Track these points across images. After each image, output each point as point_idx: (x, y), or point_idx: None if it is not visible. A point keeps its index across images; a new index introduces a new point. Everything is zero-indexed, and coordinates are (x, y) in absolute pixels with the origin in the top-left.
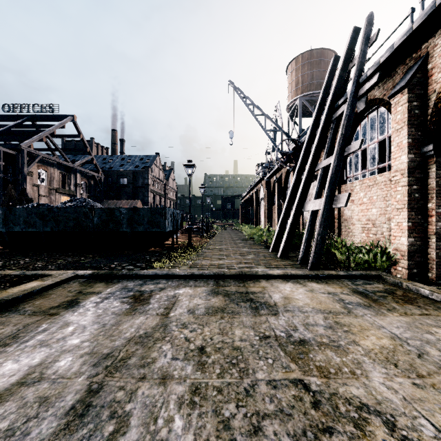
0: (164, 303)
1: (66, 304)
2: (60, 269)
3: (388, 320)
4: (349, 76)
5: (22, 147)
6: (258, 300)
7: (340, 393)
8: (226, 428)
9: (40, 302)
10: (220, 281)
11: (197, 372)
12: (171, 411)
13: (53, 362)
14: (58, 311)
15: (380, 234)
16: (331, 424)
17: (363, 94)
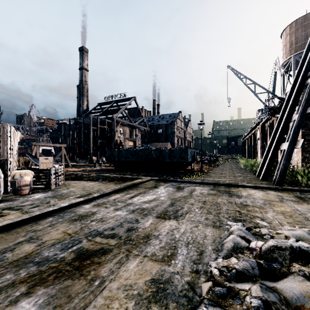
0: (189, 190)
1: (153, 187)
2: (144, 176)
3: (301, 206)
4: None
5: (114, 118)
6: (233, 193)
7: (251, 214)
8: (210, 212)
9: (145, 185)
10: (216, 186)
11: (202, 204)
12: (194, 208)
13: (159, 198)
14: (152, 188)
15: None
16: (242, 216)
17: None
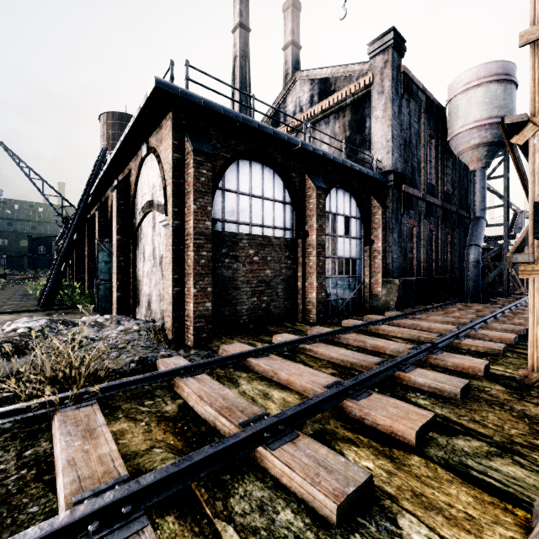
0: None
1: None
2: None
3: None
4: None
5: None
6: None
7: None
8: None
9: None
10: None
11: None
12: None
13: None
14: None
15: None
16: None
17: (89, 202)
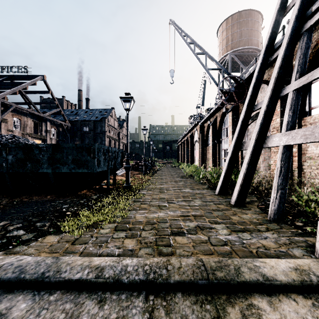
0: None
1: None
2: None
3: None
4: None
5: None
6: None
7: None
8: None
9: None
10: (160, 308)
11: None
12: None
13: None
14: None
15: None
16: None
17: None
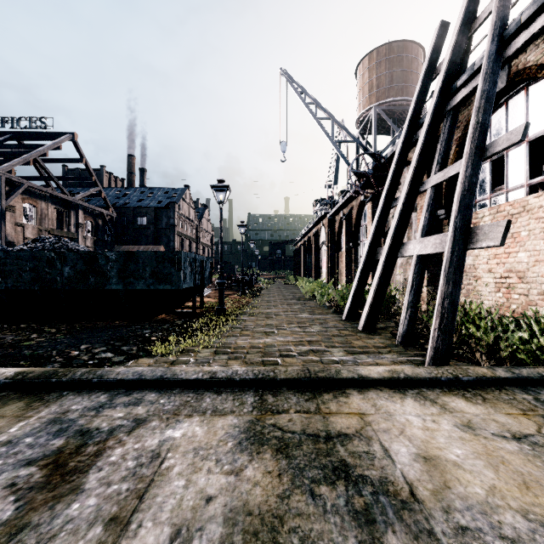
0: (117, 491)
1: None
2: None
3: None
4: (469, 44)
5: None
6: (364, 473)
7: None
8: None
9: None
10: (268, 394)
11: None
12: None
13: None
14: None
15: (535, 295)
16: None
17: (514, 53)
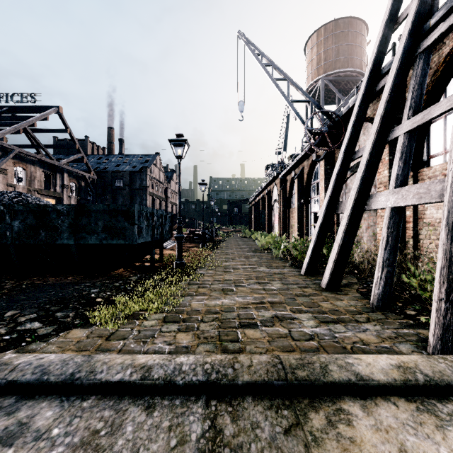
0: None
1: None
2: None
3: None
4: None
5: None
6: None
7: None
8: None
9: None
10: (224, 414)
11: None
12: None
13: None
14: None
15: None
16: None
17: None
